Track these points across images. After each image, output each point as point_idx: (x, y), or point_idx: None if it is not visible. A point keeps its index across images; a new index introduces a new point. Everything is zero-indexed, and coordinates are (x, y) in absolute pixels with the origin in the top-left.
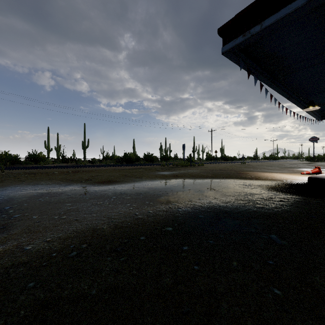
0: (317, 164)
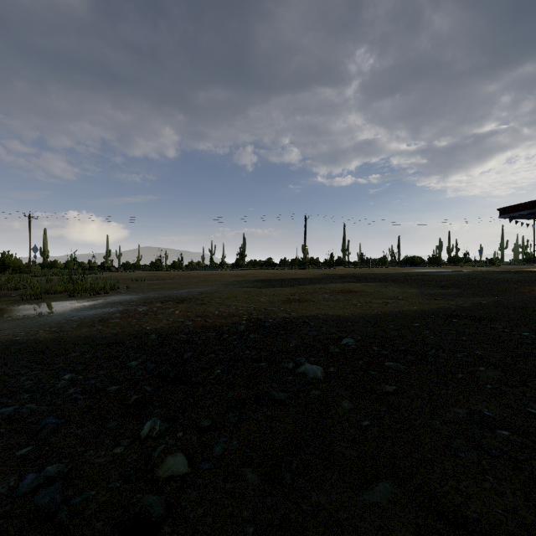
0: None
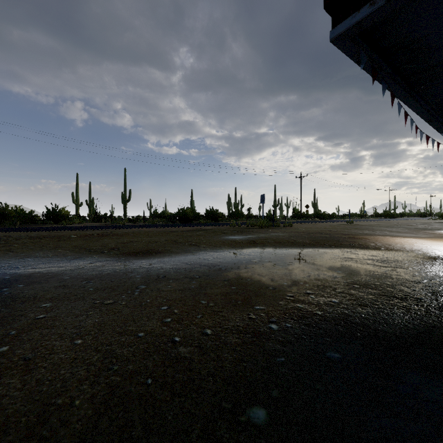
0: None
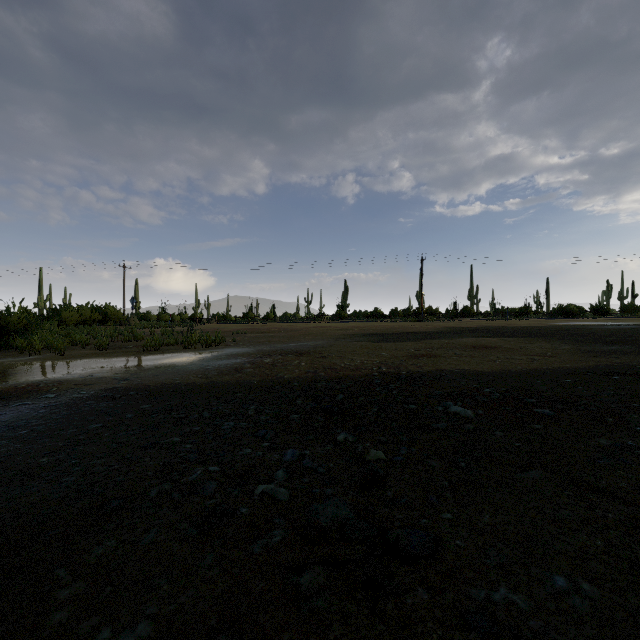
0: None
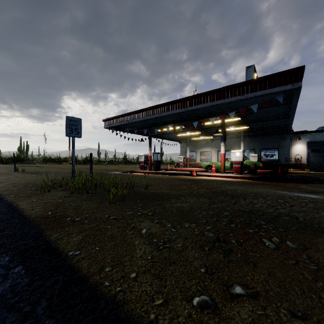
0: (51, 167)
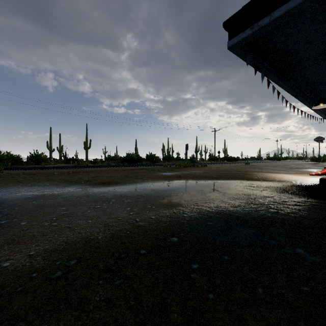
0: (323, 164)
